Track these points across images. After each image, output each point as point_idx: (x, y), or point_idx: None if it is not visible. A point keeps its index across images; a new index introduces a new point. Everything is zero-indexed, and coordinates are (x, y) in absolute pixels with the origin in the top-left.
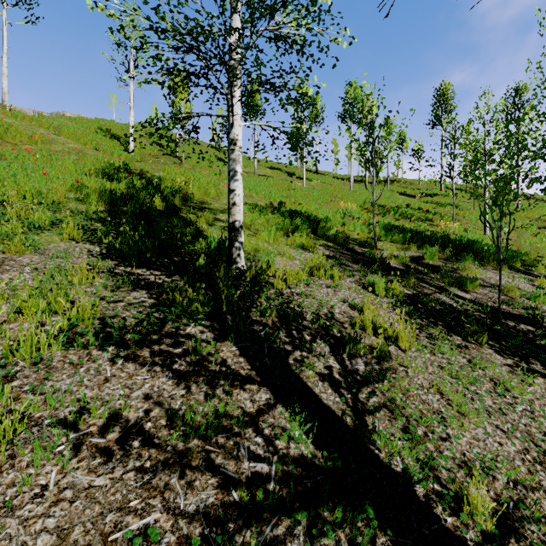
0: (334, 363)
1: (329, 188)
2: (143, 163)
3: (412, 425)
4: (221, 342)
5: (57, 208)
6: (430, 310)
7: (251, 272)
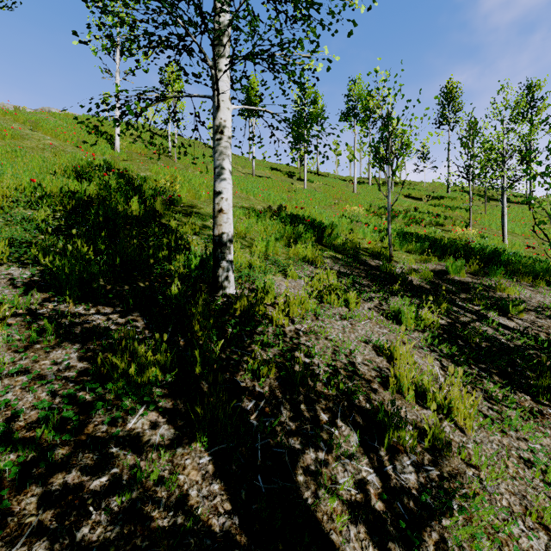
0: (369, 471)
1: (332, 190)
2: (130, 162)
3: None
4: (184, 446)
5: None
6: (475, 348)
7: (242, 303)
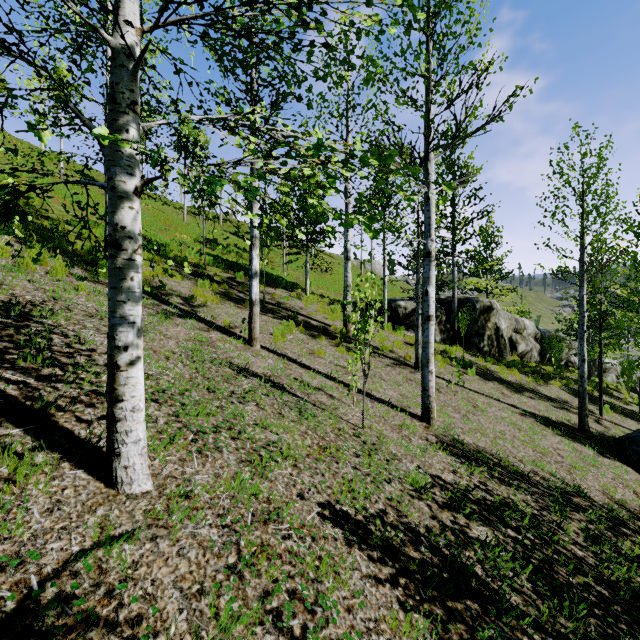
0: (184, 302)
1: (162, 215)
2: None
3: (213, 315)
4: None
5: None
6: (232, 297)
7: None
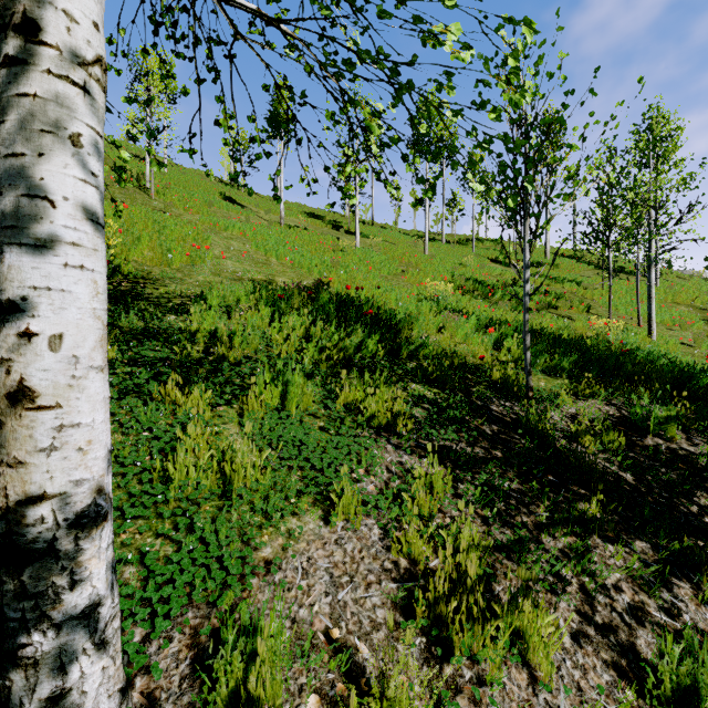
0: None
1: (395, 249)
2: None
3: None
4: None
5: None
6: None
7: None
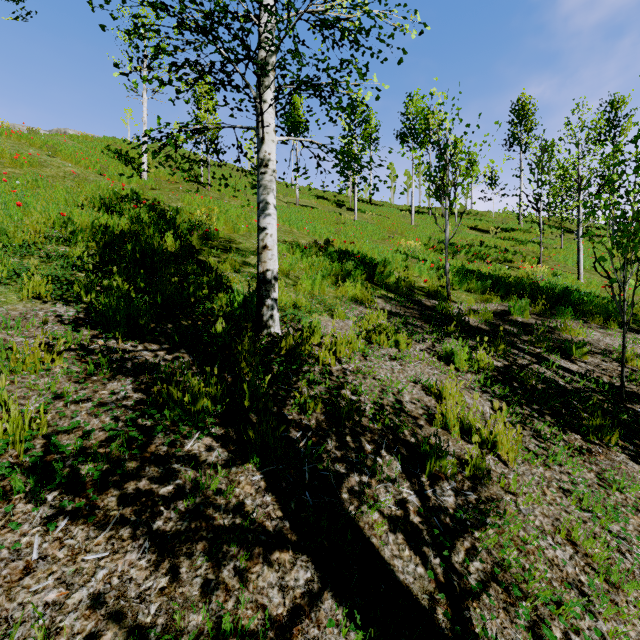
0: (410, 493)
1: (386, 221)
2: (159, 191)
3: (542, 617)
4: (238, 466)
5: (28, 252)
6: (530, 390)
7: (287, 342)
